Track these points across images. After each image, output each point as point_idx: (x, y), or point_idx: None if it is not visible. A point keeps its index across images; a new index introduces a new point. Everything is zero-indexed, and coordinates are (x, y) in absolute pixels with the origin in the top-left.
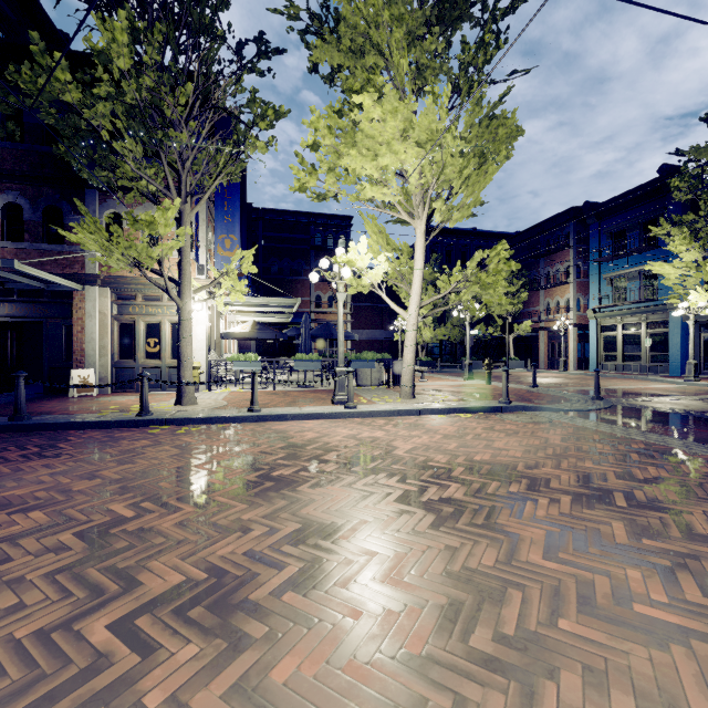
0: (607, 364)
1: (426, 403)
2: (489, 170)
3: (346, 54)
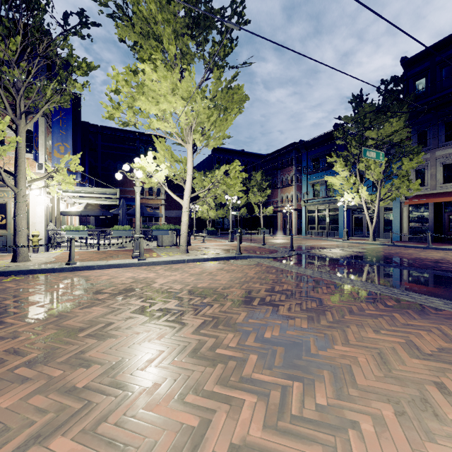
0: (311, 231)
1: (193, 255)
2: (228, 119)
3: (139, 36)
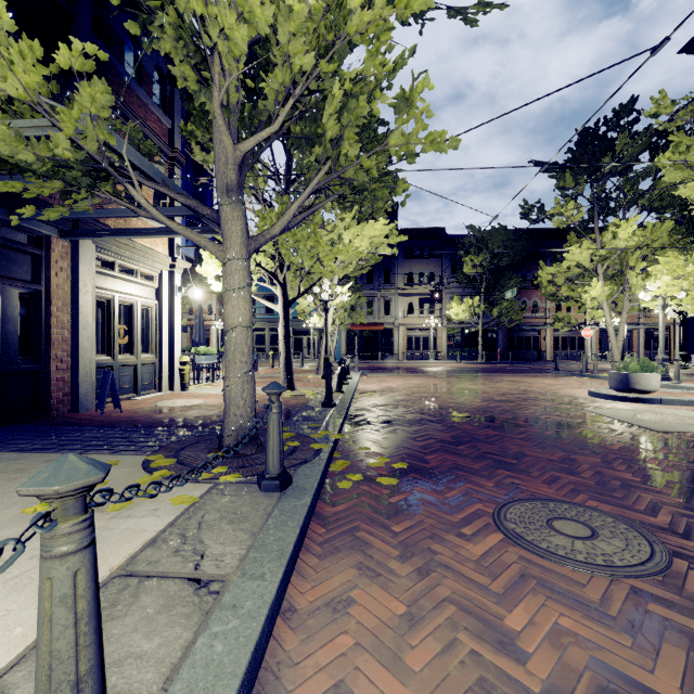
0: None
1: None
2: None
3: None
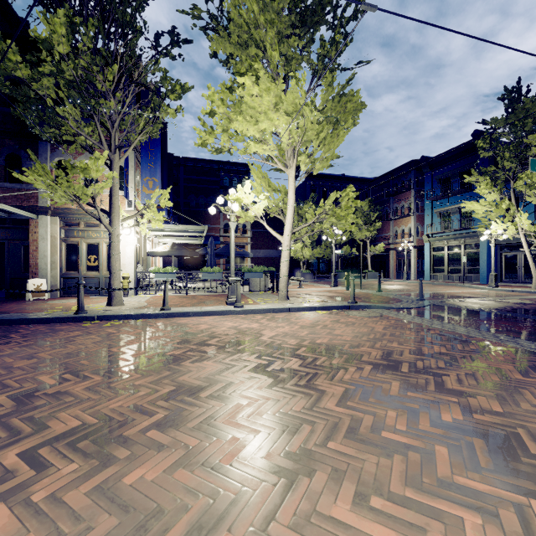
0: (437, 275)
1: (296, 303)
2: (340, 134)
3: (235, 46)
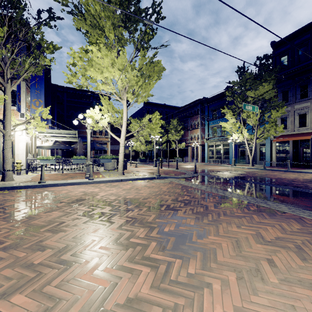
0: (211, 160)
1: (127, 176)
2: (151, 83)
3: (89, 26)
